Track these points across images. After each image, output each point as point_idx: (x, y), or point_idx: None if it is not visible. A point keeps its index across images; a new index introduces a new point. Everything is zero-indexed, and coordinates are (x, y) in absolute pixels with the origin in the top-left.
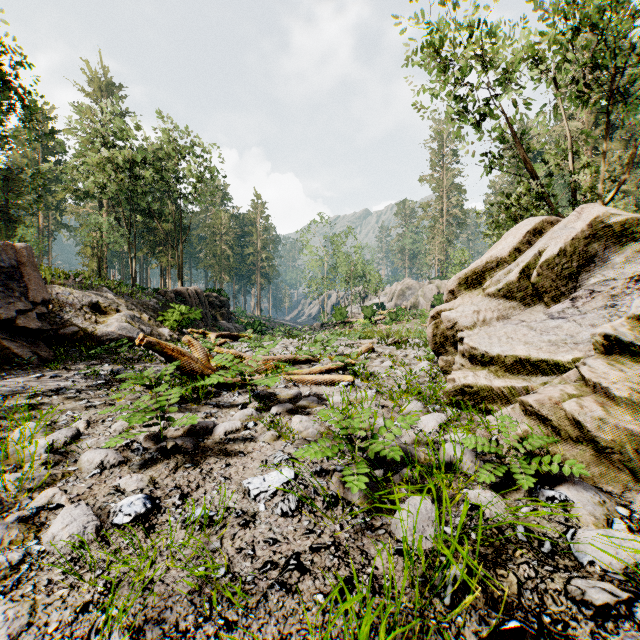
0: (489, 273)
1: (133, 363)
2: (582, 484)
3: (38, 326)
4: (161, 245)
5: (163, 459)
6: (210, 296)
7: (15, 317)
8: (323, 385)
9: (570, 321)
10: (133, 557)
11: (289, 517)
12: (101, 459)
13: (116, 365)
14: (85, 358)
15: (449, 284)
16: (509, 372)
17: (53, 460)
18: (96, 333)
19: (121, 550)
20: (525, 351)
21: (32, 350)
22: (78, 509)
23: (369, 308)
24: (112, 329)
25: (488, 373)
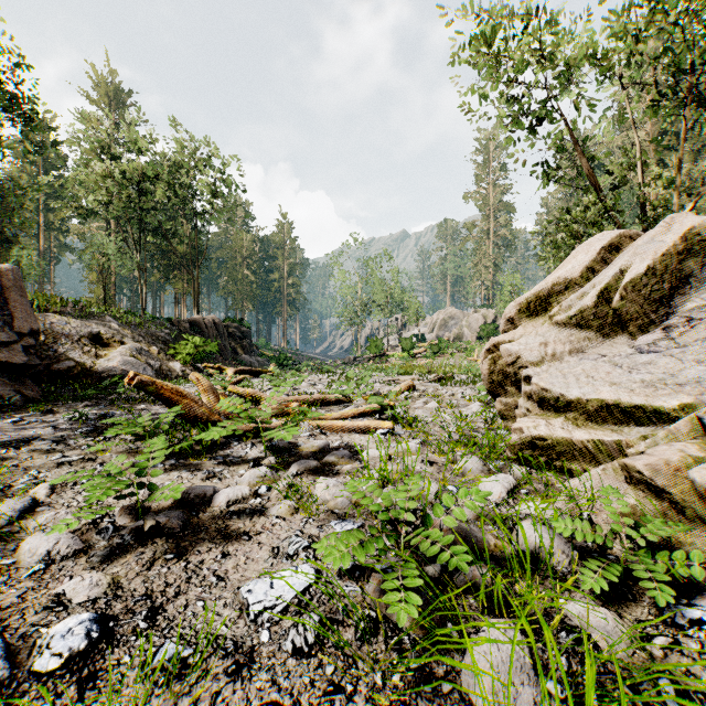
0: (556, 297)
1: (133, 404)
2: None
3: (24, 361)
4: (175, 269)
5: (137, 546)
6: (230, 326)
7: None
8: (356, 433)
9: (665, 356)
10: None
11: (304, 657)
12: (48, 548)
13: (113, 407)
14: (78, 398)
15: (507, 311)
16: (592, 420)
17: None
18: (96, 368)
19: None
20: (613, 394)
21: (16, 389)
22: None
23: (408, 340)
24: (114, 364)
25: (564, 421)
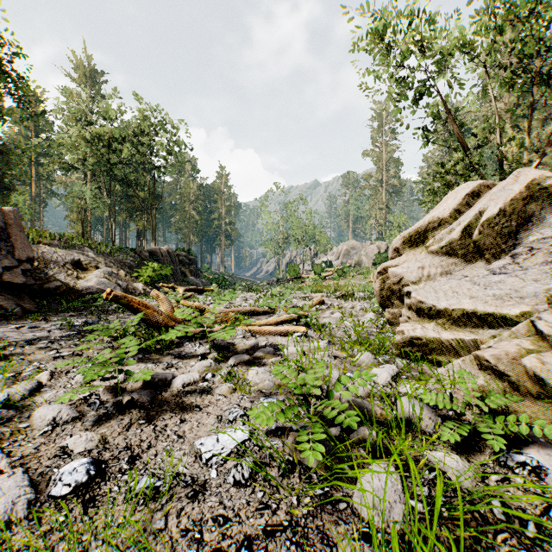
0: (431, 232)
1: (107, 314)
2: (551, 447)
3: (23, 281)
4: (138, 211)
5: (118, 414)
6: (180, 255)
7: (1, 273)
8: (279, 335)
9: (512, 276)
10: (64, 541)
11: (242, 487)
12: (53, 416)
13: (91, 316)
14: (64, 310)
15: (394, 242)
16: (456, 325)
17: (7, 416)
18: (77, 287)
19: (52, 531)
20: (471, 305)
21: (17, 303)
22: (12, 480)
23: (319, 265)
24: (91, 284)
25: (435, 325)
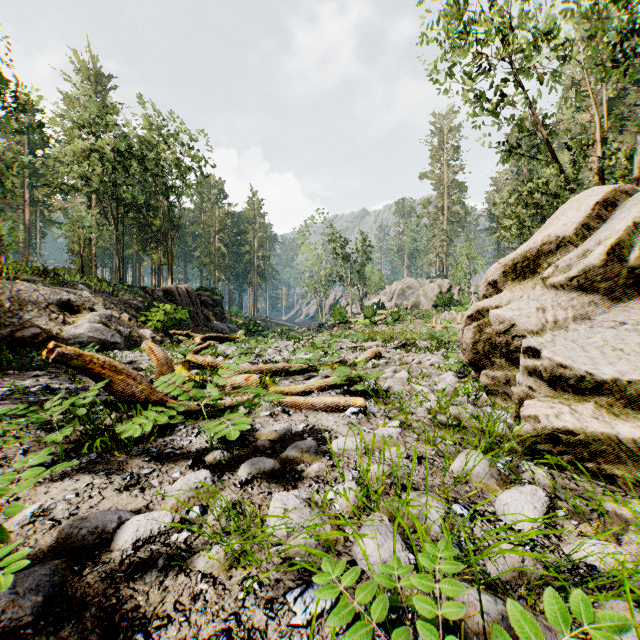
0: (546, 258)
1: None
2: None
3: None
4: (153, 242)
5: None
6: (202, 295)
7: None
8: (323, 411)
9: None
10: None
11: None
12: None
13: (64, 377)
14: (32, 367)
15: (489, 273)
16: (631, 407)
17: None
18: (62, 335)
19: None
20: None
21: None
22: None
23: (370, 308)
24: (81, 331)
25: (593, 408)
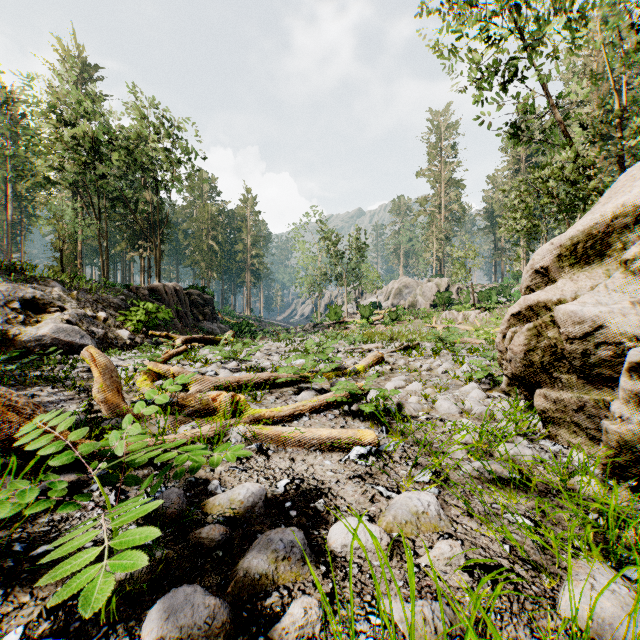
0: (618, 235)
1: (29, 386)
2: None
3: None
4: (141, 239)
5: None
6: (192, 294)
7: None
8: (317, 449)
9: None
10: None
11: None
12: None
13: None
14: None
15: (537, 258)
16: None
17: None
18: (21, 337)
19: None
20: None
21: None
22: None
23: (367, 307)
24: (45, 332)
25: None
